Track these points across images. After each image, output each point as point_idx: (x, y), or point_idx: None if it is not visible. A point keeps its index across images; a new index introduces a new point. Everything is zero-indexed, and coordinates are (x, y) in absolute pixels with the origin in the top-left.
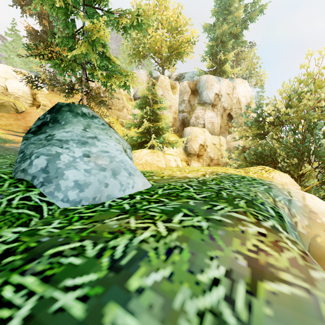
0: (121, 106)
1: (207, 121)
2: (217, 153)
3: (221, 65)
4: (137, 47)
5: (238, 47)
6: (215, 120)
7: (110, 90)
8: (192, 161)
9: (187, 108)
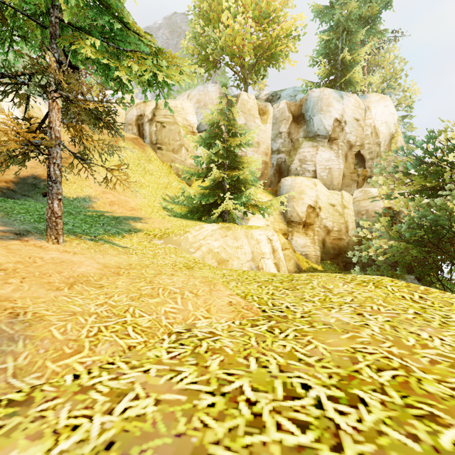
0: (177, 144)
1: (320, 166)
2: (337, 220)
3: (344, 71)
4: (204, 49)
5: (375, 39)
6: (334, 165)
7: (159, 118)
8: (294, 233)
9: (285, 146)
